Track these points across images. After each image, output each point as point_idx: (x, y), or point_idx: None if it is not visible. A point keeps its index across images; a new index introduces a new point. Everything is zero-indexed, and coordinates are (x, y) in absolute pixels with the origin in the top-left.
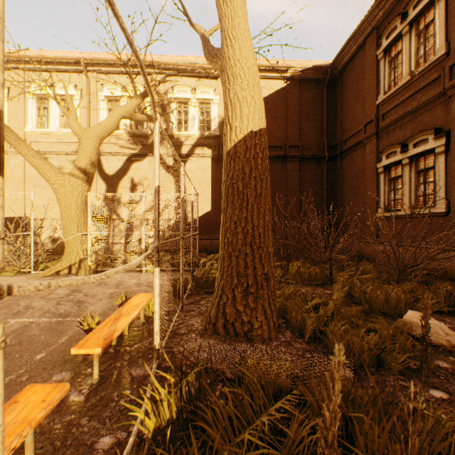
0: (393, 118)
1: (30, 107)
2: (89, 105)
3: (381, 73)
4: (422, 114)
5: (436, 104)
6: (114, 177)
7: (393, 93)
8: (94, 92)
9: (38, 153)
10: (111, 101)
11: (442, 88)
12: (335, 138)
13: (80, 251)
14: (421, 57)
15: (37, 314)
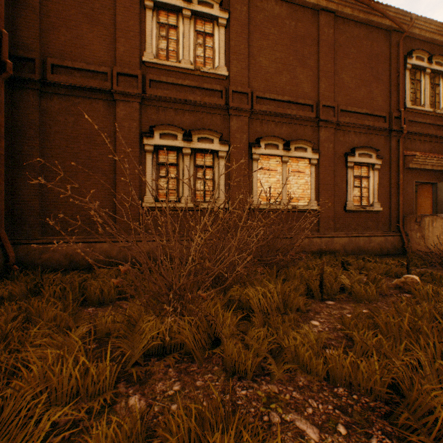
0: (171, 95)
1: None
2: None
3: (149, 26)
4: (203, 114)
5: (217, 113)
6: None
7: (170, 67)
8: None
9: None
10: None
11: (225, 103)
12: (17, 41)
13: None
14: (198, 57)
15: None
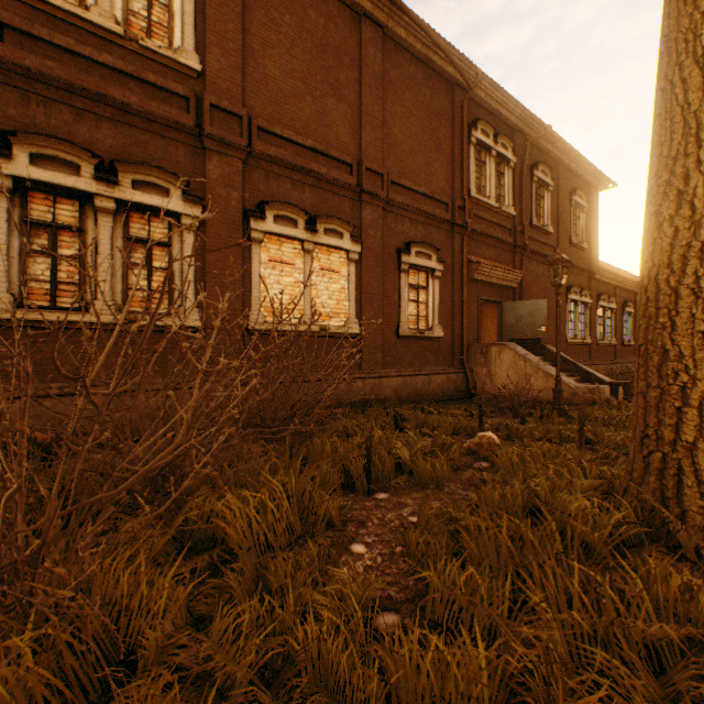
0: (63, 74)
1: None
2: None
3: None
4: (147, 134)
5: (179, 139)
6: None
7: (60, 10)
8: None
9: None
10: None
11: (195, 124)
12: None
13: None
14: (134, 15)
15: None
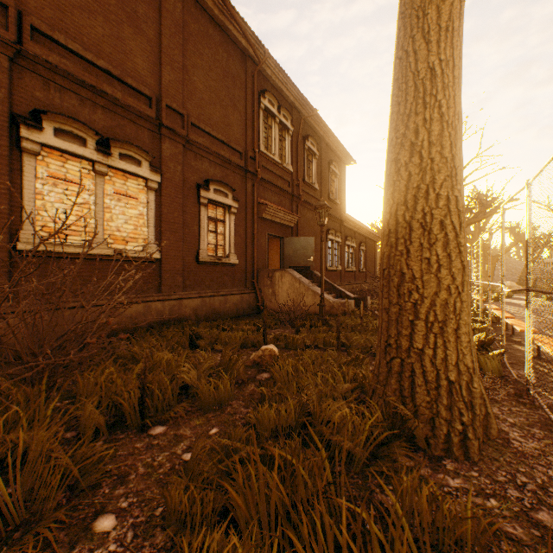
0: None
1: None
2: None
3: None
4: None
5: None
6: None
7: None
8: None
9: None
10: None
11: None
12: None
13: None
14: None
15: None
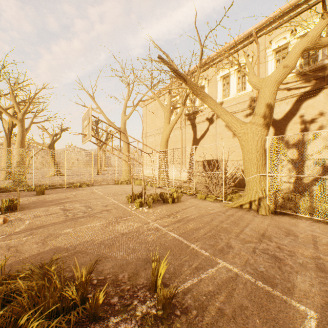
0: None
1: (219, 87)
2: (258, 65)
3: None
4: None
5: None
6: (282, 120)
7: None
8: (263, 52)
9: (227, 111)
10: (277, 52)
11: None
12: None
13: (258, 190)
14: None
15: (238, 261)
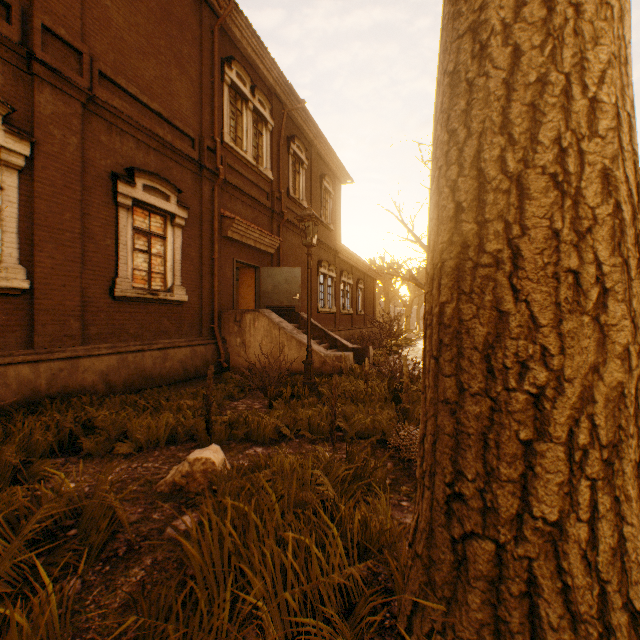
0: None
1: None
2: None
3: None
4: None
5: None
6: None
7: None
8: None
9: None
10: None
11: None
12: None
13: None
14: None
15: None
